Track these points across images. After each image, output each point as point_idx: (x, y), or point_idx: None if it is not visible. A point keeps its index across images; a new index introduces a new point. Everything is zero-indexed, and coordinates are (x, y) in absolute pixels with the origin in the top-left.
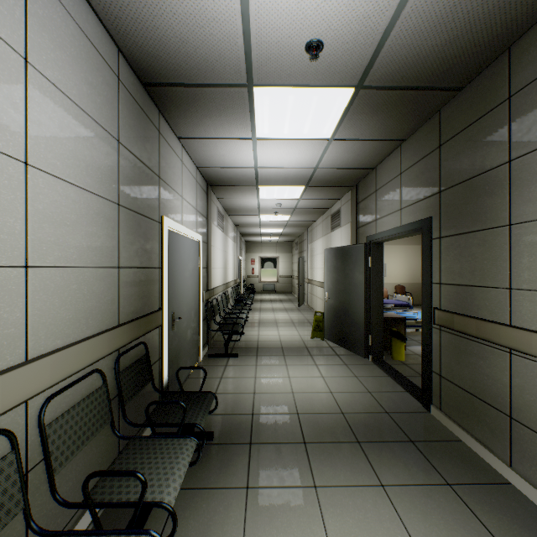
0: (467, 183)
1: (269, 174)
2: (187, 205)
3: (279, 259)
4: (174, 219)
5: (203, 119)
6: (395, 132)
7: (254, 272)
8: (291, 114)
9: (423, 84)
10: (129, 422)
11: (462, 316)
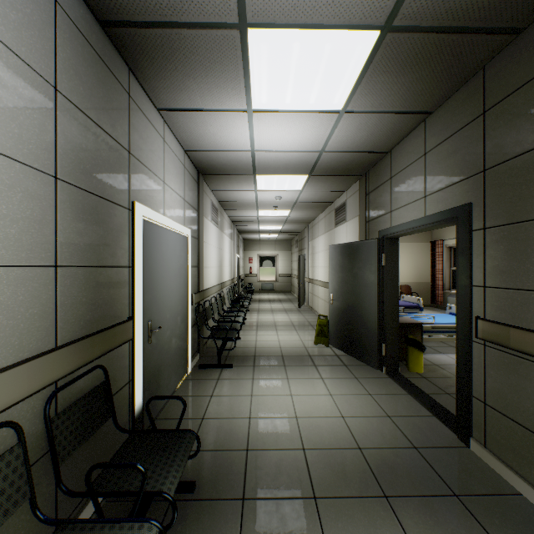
0: (530, 154)
1: (268, 159)
2: (171, 192)
3: (278, 257)
4: (152, 207)
5: (185, 81)
6: (422, 100)
7: (252, 270)
8: (296, 73)
9: (472, 22)
10: (65, 490)
11: (524, 331)
